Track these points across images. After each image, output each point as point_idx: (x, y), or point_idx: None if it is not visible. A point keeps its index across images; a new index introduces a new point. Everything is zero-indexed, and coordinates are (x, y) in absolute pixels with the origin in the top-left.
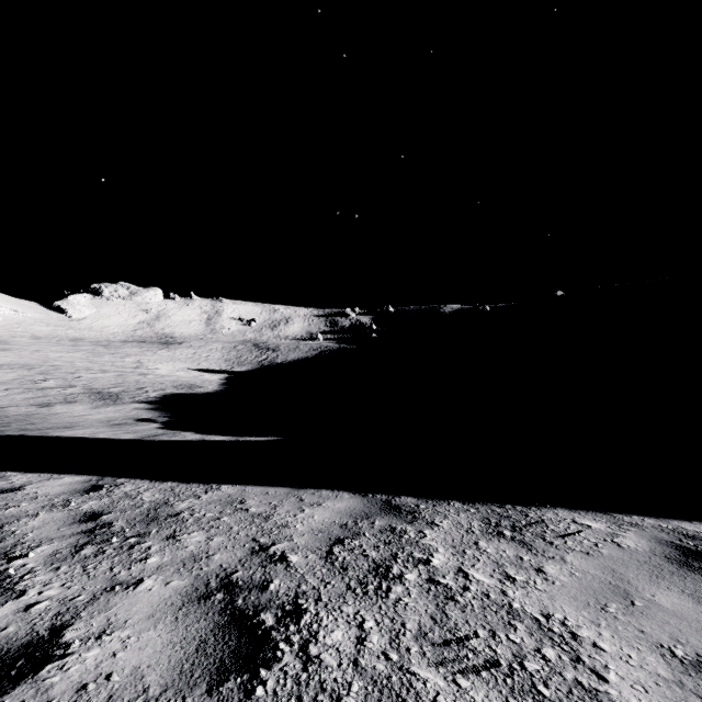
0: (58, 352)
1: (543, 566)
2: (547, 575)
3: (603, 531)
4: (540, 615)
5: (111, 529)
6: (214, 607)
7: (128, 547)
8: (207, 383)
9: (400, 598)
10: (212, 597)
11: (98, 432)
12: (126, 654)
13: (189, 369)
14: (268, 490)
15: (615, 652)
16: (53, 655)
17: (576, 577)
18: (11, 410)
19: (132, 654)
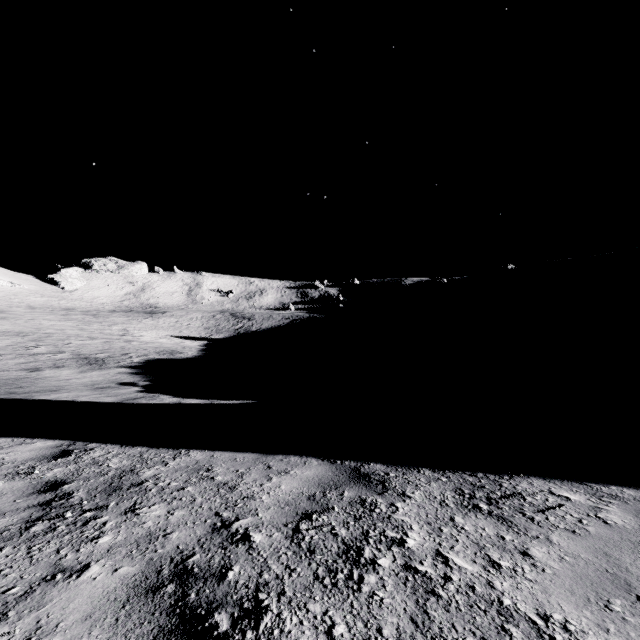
0: (51, 321)
1: (528, 548)
2: (535, 560)
3: (584, 504)
4: (536, 616)
5: (69, 500)
6: (162, 603)
7: (82, 523)
8: (187, 349)
9: (374, 591)
10: (162, 589)
11: (80, 395)
12: None
13: (171, 336)
14: (236, 456)
15: None
16: None
17: (567, 563)
18: (2, 375)
19: None
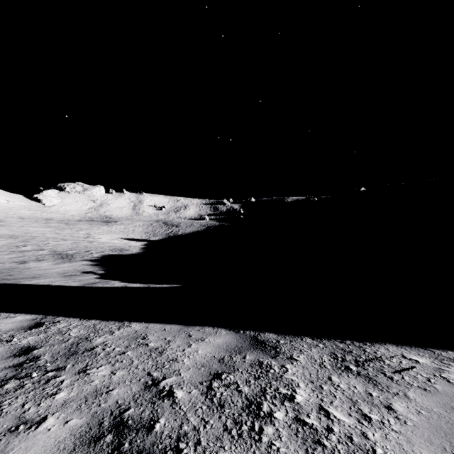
0: (35, 227)
1: (391, 403)
2: (398, 413)
3: (430, 366)
4: None
5: (37, 362)
6: (101, 452)
7: (45, 381)
8: (132, 247)
9: (272, 441)
10: (102, 439)
11: (54, 281)
12: None
13: (121, 238)
14: (165, 327)
15: None
16: None
17: (423, 416)
18: None
19: None
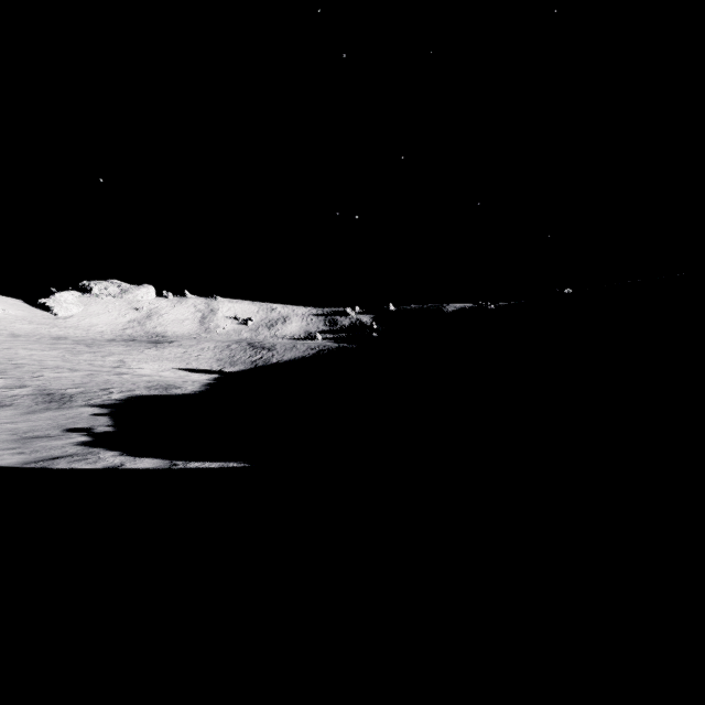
0: (31, 350)
1: None
2: None
3: None
4: None
5: None
6: None
7: None
8: (189, 383)
9: None
10: None
11: None
12: None
13: (176, 368)
14: None
15: None
16: None
17: None
18: None
19: None
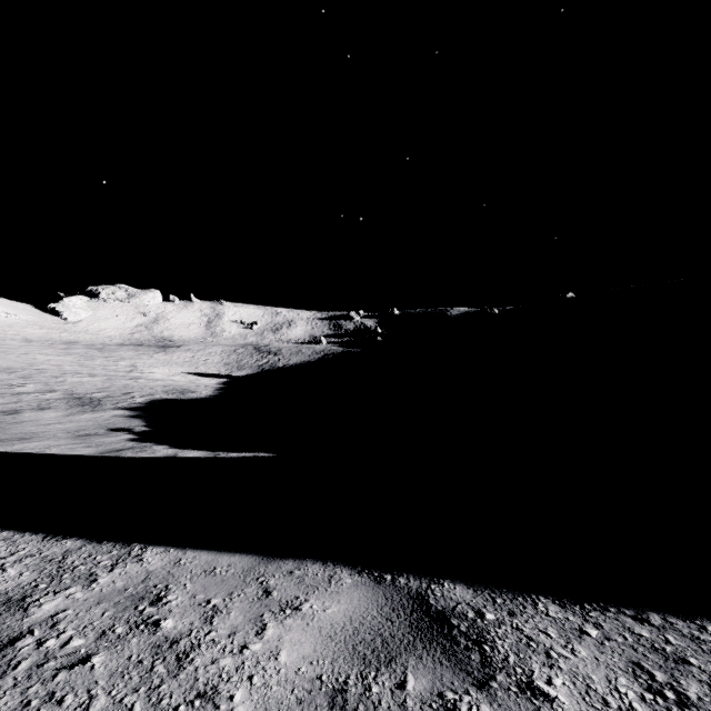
0: (48, 355)
1: None
2: None
3: None
4: None
5: None
6: None
7: None
8: (202, 387)
9: None
10: None
11: (52, 446)
12: None
13: (186, 373)
14: (217, 563)
15: None
16: None
17: None
18: None
19: None
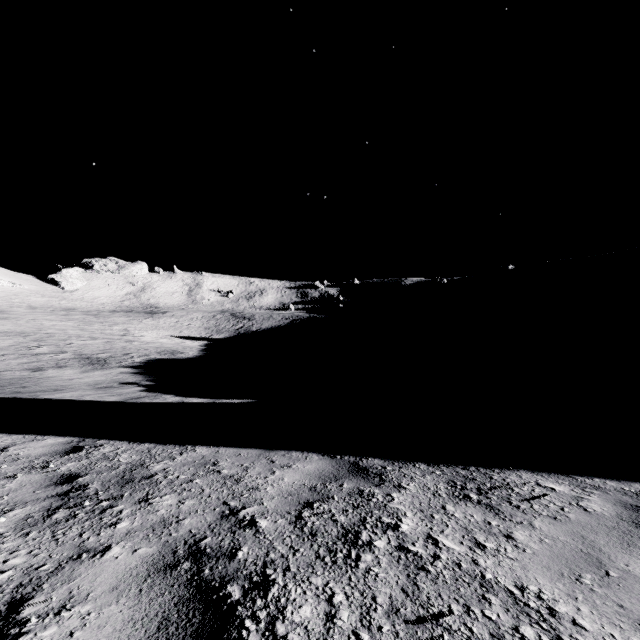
0: (52, 321)
1: (512, 532)
2: (517, 542)
3: (568, 494)
4: (514, 588)
5: (85, 491)
6: (180, 577)
7: (100, 511)
8: (188, 349)
9: (370, 568)
10: (178, 566)
11: (85, 395)
12: (84, 633)
13: (171, 336)
14: (240, 452)
15: (597, 630)
16: (7, 634)
17: (546, 544)
18: (6, 374)
19: (90, 633)
